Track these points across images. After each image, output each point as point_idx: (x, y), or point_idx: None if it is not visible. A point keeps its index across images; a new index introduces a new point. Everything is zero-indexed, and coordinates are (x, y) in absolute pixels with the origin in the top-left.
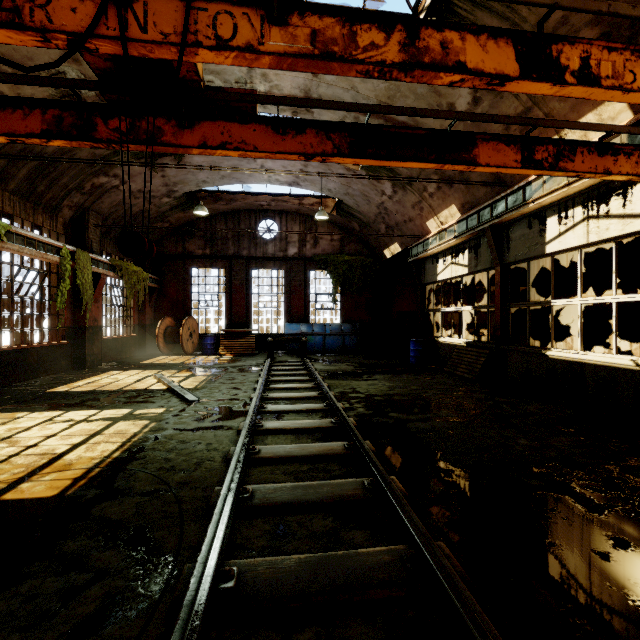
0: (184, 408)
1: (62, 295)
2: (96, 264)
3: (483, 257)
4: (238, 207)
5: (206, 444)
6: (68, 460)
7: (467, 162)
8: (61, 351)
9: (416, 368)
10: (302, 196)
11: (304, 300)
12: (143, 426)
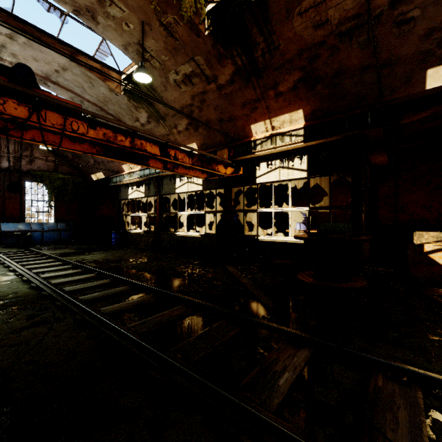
0: None
1: None
2: None
3: (152, 190)
4: None
5: (8, 288)
6: None
7: (146, 165)
8: None
9: (117, 247)
10: None
11: (19, 204)
12: None
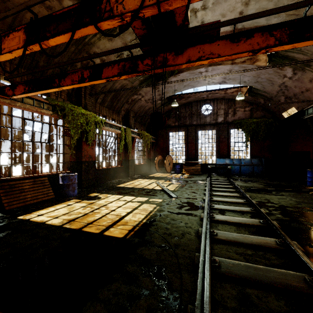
0: (170, 200)
1: (121, 146)
2: (133, 133)
3: None
4: (191, 100)
5: (185, 223)
6: (126, 220)
7: None
8: (121, 169)
9: None
10: (226, 89)
11: (227, 146)
12: (154, 207)
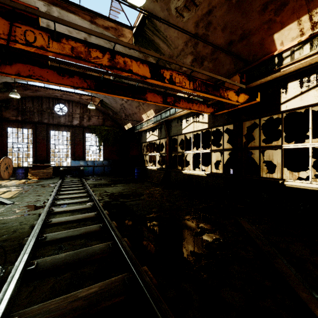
0: (3, 208)
1: None
2: None
3: (163, 133)
4: (41, 95)
5: (19, 222)
6: None
7: (143, 99)
8: None
9: (137, 180)
10: (81, 94)
11: (83, 148)
12: None
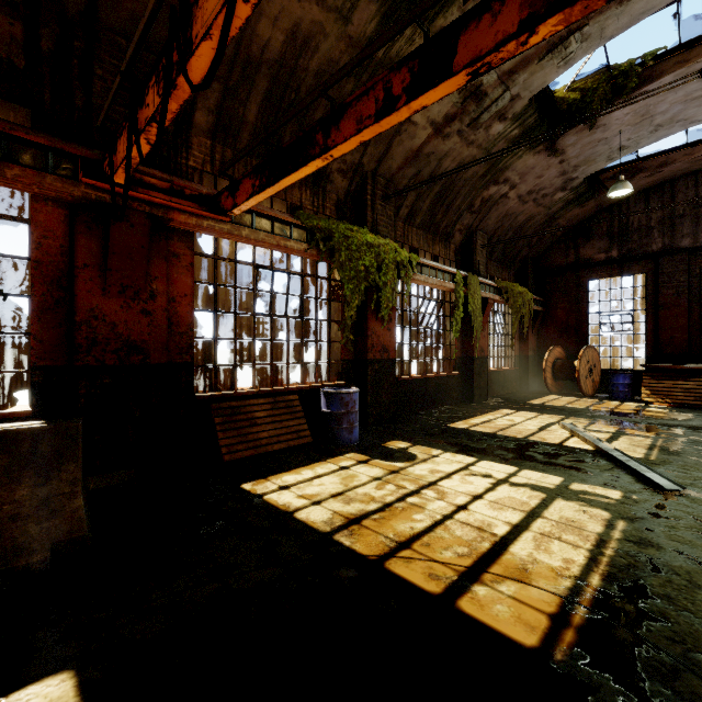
0: (659, 501)
1: (456, 324)
2: (483, 288)
3: None
4: (672, 173)
5: None
6: (518, 558)
7: None
8: (452, 382)
9: None
10: None
11: None
12: (604, 522)
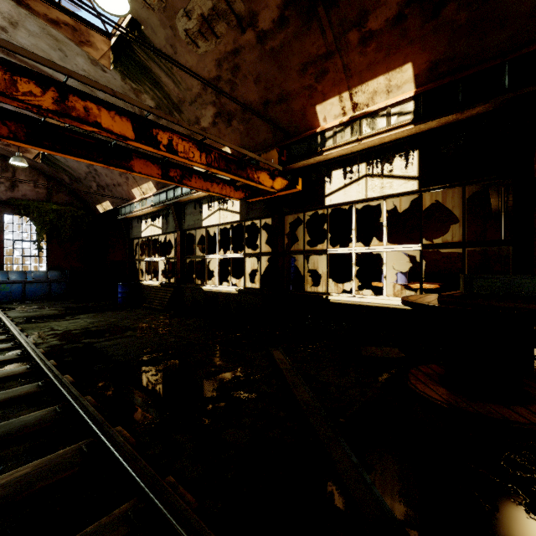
0: None
1: None
2: None
3: (171, 223)
4: None
5: None
6: None
7: (126, 168)
8: None
9: (121, 306)
10: None
11: None
12: None
